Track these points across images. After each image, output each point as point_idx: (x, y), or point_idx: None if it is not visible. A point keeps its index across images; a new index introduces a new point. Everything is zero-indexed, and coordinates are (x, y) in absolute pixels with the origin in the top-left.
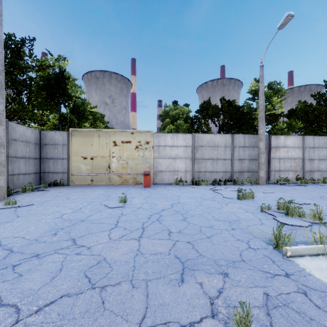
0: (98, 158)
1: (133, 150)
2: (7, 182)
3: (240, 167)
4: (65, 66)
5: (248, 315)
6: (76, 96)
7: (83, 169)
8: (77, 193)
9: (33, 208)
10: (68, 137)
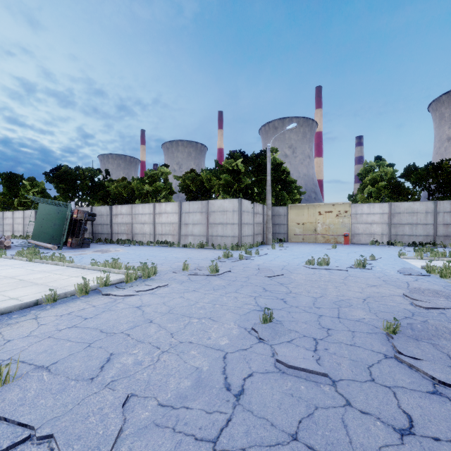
0: (307, 223)
1: (333, 218)
2: (264, 237)
3: (445, 231)
4: (276, 155)
5: (373, 256)
6: (290, 180)
7: (297, 231)
8: (301, 245)
9: (293, 247)
10: (287, 210)
